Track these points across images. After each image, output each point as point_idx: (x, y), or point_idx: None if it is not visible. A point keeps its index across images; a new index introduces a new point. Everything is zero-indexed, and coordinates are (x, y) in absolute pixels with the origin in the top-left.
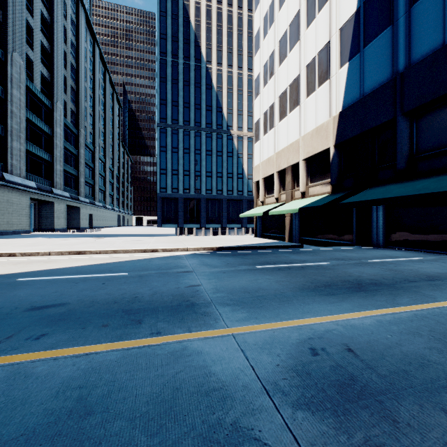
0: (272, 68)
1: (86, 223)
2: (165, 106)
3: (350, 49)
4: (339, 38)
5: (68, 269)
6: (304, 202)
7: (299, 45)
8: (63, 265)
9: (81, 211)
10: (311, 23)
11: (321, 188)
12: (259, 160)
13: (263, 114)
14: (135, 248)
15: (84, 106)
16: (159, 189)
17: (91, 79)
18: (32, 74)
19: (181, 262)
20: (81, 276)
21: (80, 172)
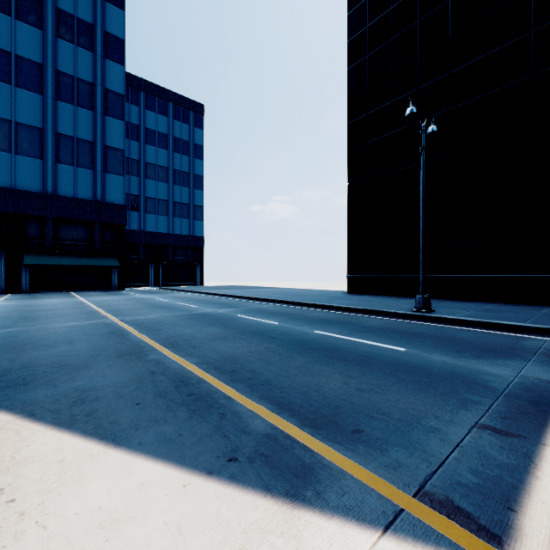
0: None
1: None
2: None
3: None
4: None
5: None
6: None
7: None
8: None
9: None
10: None
11: None
12: None
13: None
14: None
15: None
16: None
17: None
18: None
19: None
20: None
21: None
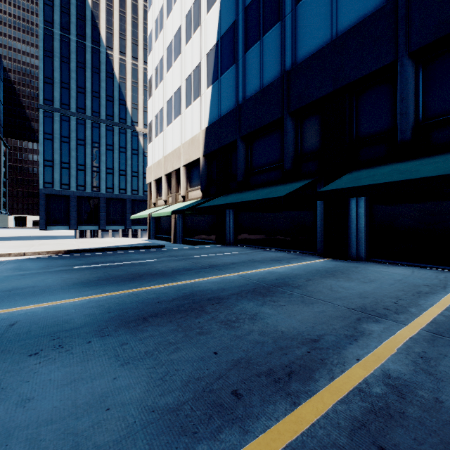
0: (161, 73)
1: None
2: (51, 86)
3: (213, 74)
4: (207, 62)
5: None
6: (181, 205)
7: (181, 58)
8: None
9: None
10: (189, 41)
11: (196, 193)
12: (152, 162)
13: (155, 116)
14: None
15: None
16: (43, 184)
17: None
18: None
19: None
20: None
21: None
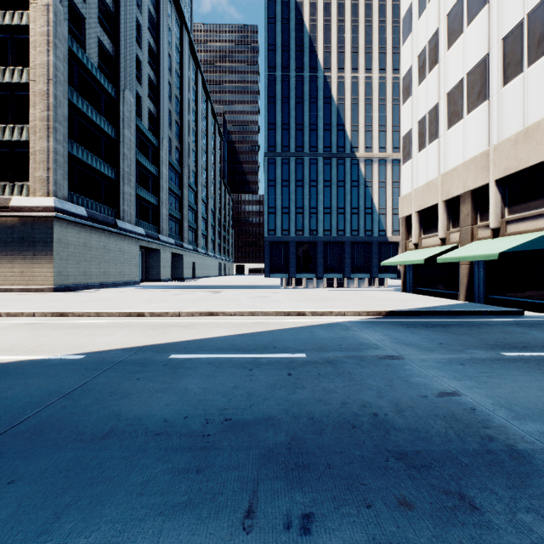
0: (433, 56)
1: (190, 273)
2: (273, 131)
3: None
4: None
5: (217, 340)
6: (504, 243)
7: (488, 10)
8: (206, 332)
9: (185, 259)
10: None
11: (534, 222)
12: (410, 187)
13: (418, 122)
14: (276, 310)
15: (188, 141)
16: (267, 232)
17: (194, 111)
18: (140, 111)
19: (360, 336)
20: (244, 355)
21: (184, 216)
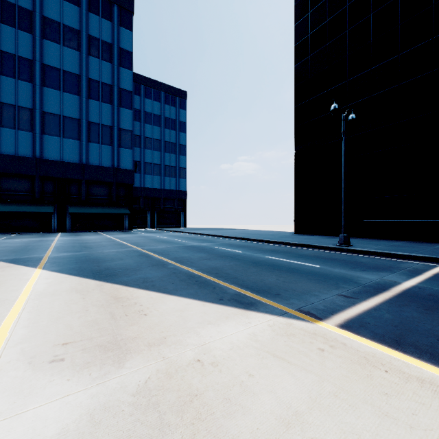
0: None
1: None
2: None
3: None
4: None
5: None
6: None
7: None
8: None
9: None
10: None
11: None
12: None
13: None
14: None
15: None
16: None
17: None
18: None
19: None
20: None
21: None
